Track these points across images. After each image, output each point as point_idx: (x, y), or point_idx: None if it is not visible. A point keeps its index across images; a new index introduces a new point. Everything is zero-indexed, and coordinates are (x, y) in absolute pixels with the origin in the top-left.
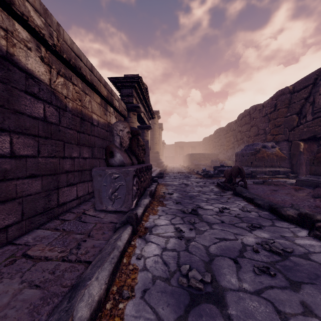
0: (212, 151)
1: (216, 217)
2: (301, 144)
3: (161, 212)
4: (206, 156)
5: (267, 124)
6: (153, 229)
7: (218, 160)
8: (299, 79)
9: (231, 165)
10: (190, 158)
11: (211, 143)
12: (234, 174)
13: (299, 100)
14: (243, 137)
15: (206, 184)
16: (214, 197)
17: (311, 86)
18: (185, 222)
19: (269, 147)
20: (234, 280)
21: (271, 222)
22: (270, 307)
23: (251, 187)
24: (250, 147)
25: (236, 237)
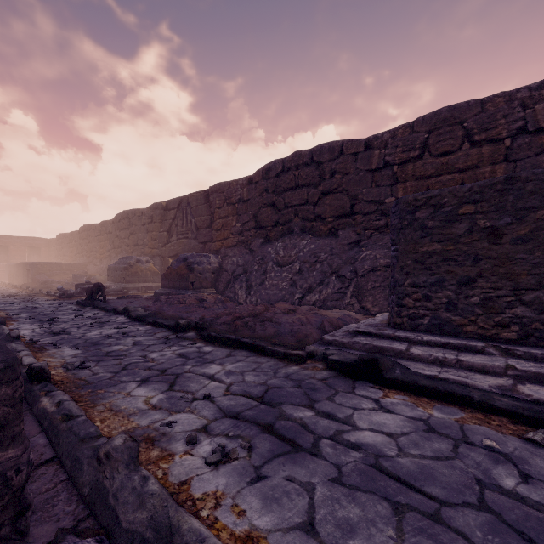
0: (77, 259)
1: (71, 320)
2: (170, 260)
3: (18, 324)
4: (65, 268)
5: (146, 235)
6: (19, 328)
7: (86, 274)
8: (170, 199)
9: (104, 281)
10: (29, 271)
11: (75, 245)
12: (95, 291)
13: (169, 219)
14: (121, 244)
15: (63, 305)
16: (72, 312)
17: (176, 209)
18: (45, 324)
19: (143, 262)
20: (76, 330)
21: (109, 316)
22: (88, 331)
23: (113, 302)
24: (124, 261)
25: (83, 323)
